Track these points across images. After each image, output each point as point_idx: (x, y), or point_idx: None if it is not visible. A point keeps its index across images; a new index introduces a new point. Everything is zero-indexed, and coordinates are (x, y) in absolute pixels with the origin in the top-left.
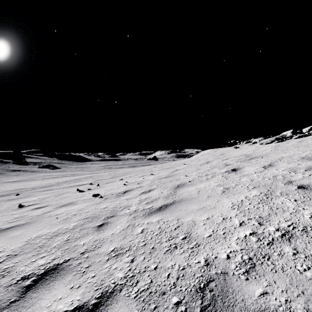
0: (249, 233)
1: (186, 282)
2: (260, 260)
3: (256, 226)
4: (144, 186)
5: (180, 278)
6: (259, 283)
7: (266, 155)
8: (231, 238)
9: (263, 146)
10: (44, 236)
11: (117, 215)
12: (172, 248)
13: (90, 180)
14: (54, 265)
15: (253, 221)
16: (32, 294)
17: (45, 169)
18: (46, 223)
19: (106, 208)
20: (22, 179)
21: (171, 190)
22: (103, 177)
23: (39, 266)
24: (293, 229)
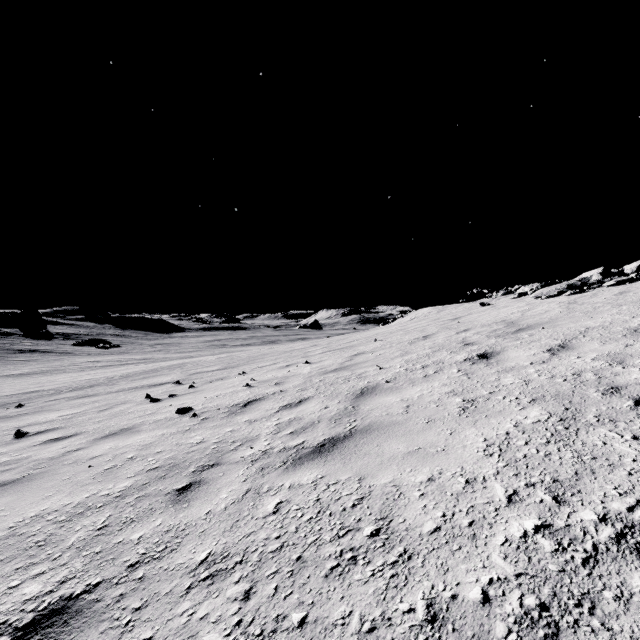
0: (534, 527)
1: None
2: (569, 612)
3: (548, 507)
4: (289, 391)
5: None
6: None
7: (552, 323)
8: (489, 538)
9: (542, 301)
10: (54, 514)
11: (225, 462)
12: (346, 563)
13: (177, 373)
14: (60, 601)
15: (540, 492)
16: None
17: (87, 349)
18: (65, 478)
19: (201, 445)
20: (38, 369)
21: (348, 402)
22: (205, 366)
23: (24, 601)
24: None
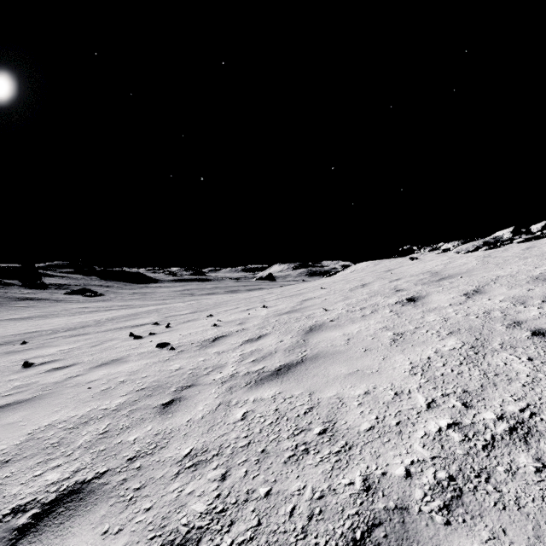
0: (447, 424)
1: (327, 526)
2: (470, 481)
3: (458, 411)
4: (250, 329)
5: (314, 516)
6: (472, 533)
7: (469, 273)
8: (412, 433)
9: (461, 255)
10: (63, 423)
11: (200, 383)
12: (300, 453)
13: (155, 316)
14: (76, 485)
15: (453, 400)
16: (29, 545)
17: (76, 297)
18: (69, 397)
19: (179, 371)
20: (36, 314)
21: (299, 336)
22: (178, 311)
23: (47, 485)
24: (530, 418)
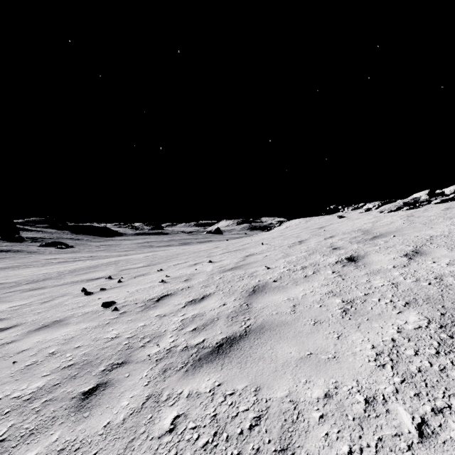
0: None
1: None
2: None
3: None
4: (195, 288)
5: None
6: None
7: (400, 232)
8: None
9: (385, 215)
10: None
11: (132, 360)
12: None
13: (111, 269)
14: None
15: (453, 422)
16: None
17: (49, 249)
18: None
19: (115, 340)
20: (10, 264)
21: (242, 299)
22: (134, 264)
23: None
24: None
